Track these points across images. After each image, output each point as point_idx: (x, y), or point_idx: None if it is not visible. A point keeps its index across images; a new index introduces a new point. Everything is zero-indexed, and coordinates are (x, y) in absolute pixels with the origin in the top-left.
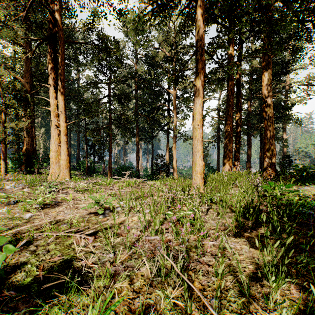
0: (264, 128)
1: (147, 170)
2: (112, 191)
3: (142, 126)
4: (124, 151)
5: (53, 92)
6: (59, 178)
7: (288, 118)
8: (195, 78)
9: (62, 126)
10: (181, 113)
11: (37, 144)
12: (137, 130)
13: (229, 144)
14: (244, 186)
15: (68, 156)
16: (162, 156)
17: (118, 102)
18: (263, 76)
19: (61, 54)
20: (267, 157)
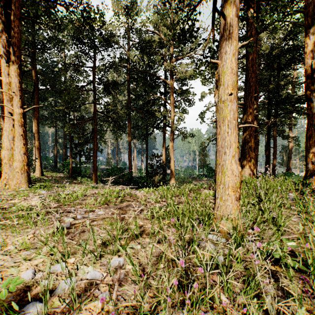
0: (272, 124)
1: (141, 171)
2: (63, 223)
3: (136, 122)
4: (117, 151)
5: (6, 66)
6: (12, 187)
7: (302, 113)
8: (222, 7)
9: (16, 113)
10: (179, 108)
11: None
12: (129, 127)
13: (249, 140)
14: (313, 211)
15: (26, 156)
16: (158, 156)
17: (104, 90)
18: (306, 39)
19: (13, 9)
20: (314, 157)
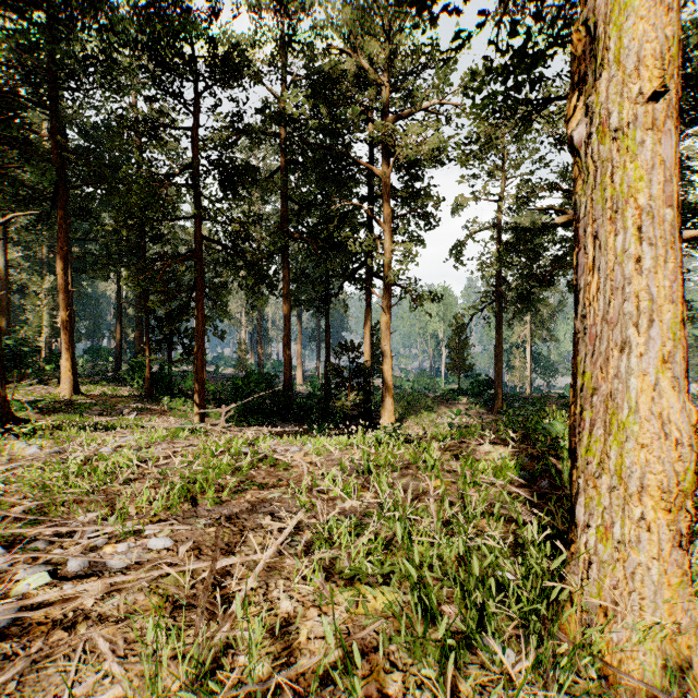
0: None
1: (315, 381)
2: None
3: (302, 268)
4: (259, 335)
5: None
6: None
7: None
8: None
9: None
10: (404, 234)
11: (34, 317)
12: (286, 278)
13: None
14: None
15: None
16: (353, 348)
17: (222, 186)
18: None
19: None
20: None
